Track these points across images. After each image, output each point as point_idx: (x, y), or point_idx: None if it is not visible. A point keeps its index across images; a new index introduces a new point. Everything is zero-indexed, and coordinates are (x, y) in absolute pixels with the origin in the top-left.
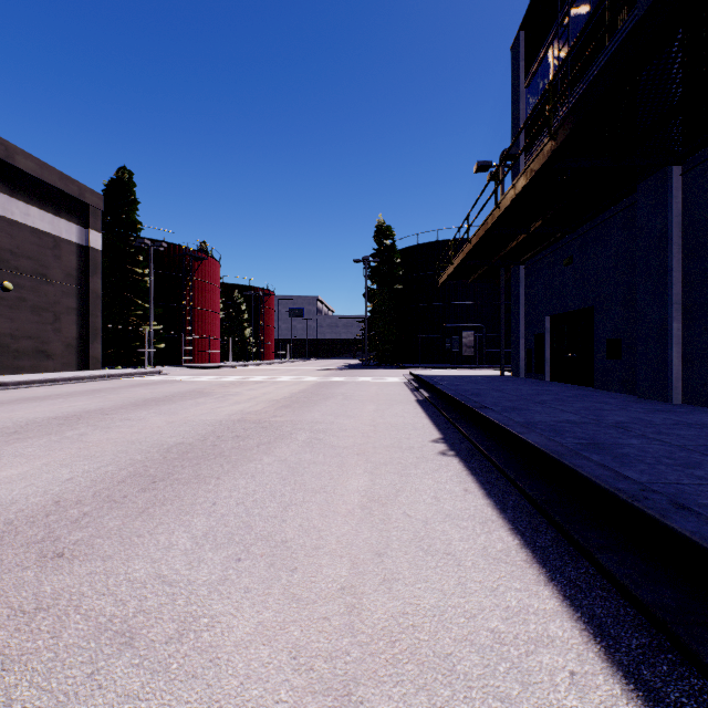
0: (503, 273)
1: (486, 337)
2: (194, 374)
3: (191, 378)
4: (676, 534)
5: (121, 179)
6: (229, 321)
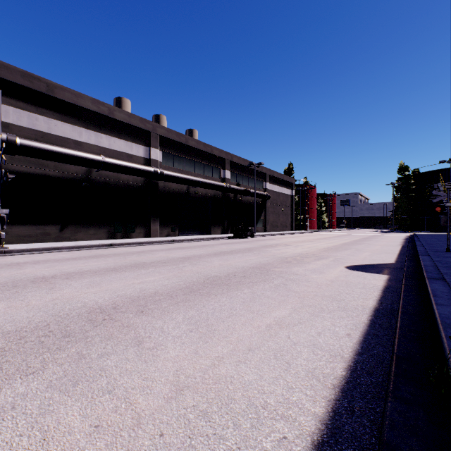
0: None
1: None
2: (323, 233)
3: (329, 233)
4: (414, 238)
5: (290, 167)
6: None
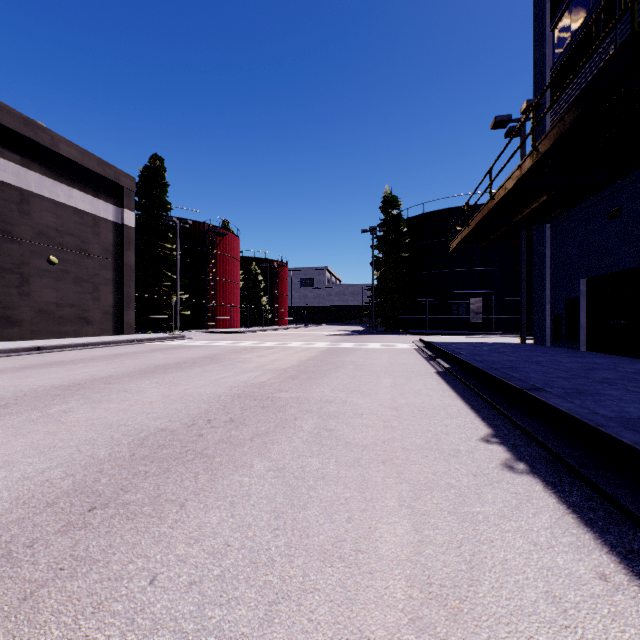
0: (524, 234)
1: (495, 304)
2: (213, 339)
3: (209, 343)
4: None
5: (153, 165)
6: (247, 290)
